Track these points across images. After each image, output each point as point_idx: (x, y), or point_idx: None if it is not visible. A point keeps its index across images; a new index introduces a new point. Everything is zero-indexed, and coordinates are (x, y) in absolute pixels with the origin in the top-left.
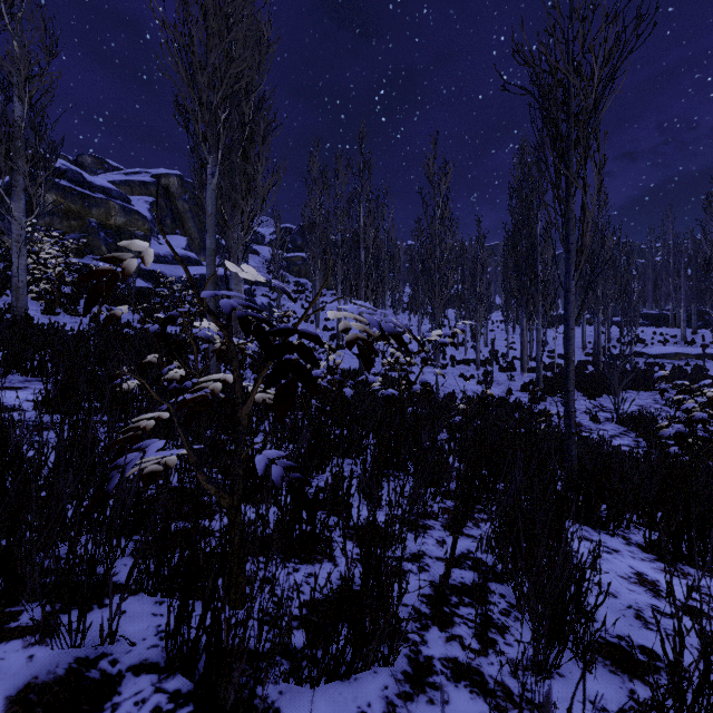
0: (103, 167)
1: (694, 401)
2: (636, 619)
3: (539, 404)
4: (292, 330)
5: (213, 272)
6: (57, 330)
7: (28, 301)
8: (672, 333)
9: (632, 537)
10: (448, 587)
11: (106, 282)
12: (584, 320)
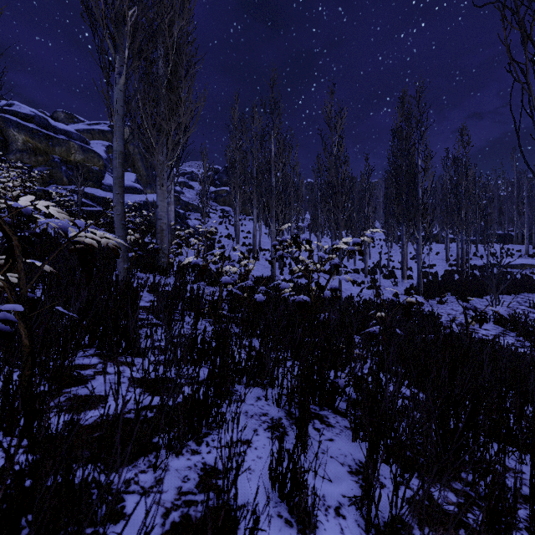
0: (73, 121)
1: None
2: None
3: (423, 306)
4: None
5: (120, 175)
6: None
7: None
8: (516, 248)
9: None
10: None
11: None
12: (448, 238)
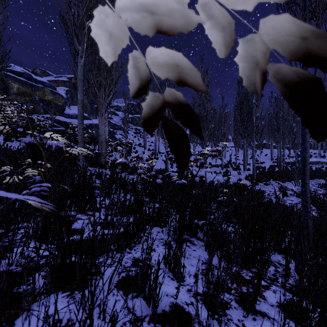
0: (45, 75)
1: None
2: None
3: (255, 187)
4: None
5: (81, 113)
6: (6, 148)
7: None
8: (314, 152)
9: None
10: None
11: None
12: (272, 146)
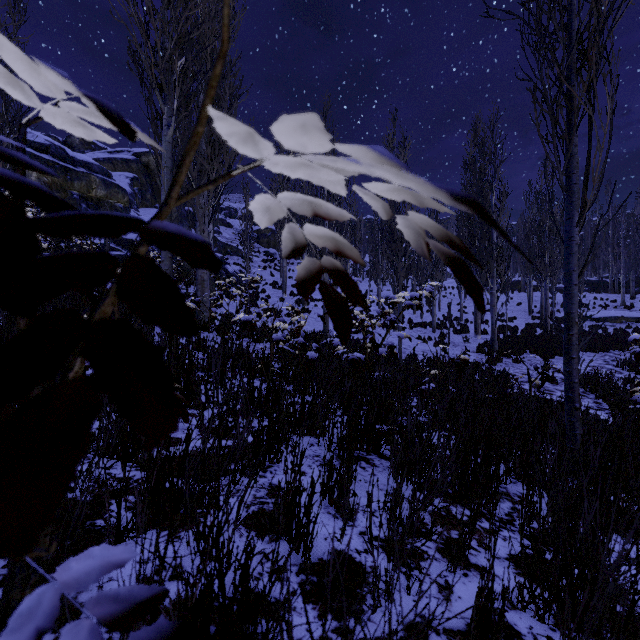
0: (90, 147)
1: None
2: None
3: (496, 365)
4: (119, 219)
5: None
6: None
7: None
8: (612, 298)
9: None
10: None
11: None
12: (531, 286)
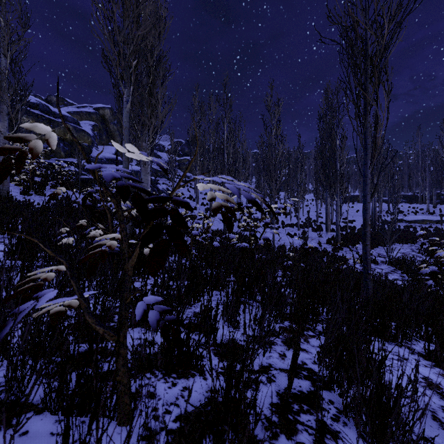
0: (63, 103)
1: (443, 251)
2: (434, 421)
3: (338, 252)
4: (166, 197)
5: (127, 166)
6: (28, 204)
7: (12, 186)
8: (420, 207)
9: (414, 347)
10: (290, 396)
11: (15, 159)
12: None
